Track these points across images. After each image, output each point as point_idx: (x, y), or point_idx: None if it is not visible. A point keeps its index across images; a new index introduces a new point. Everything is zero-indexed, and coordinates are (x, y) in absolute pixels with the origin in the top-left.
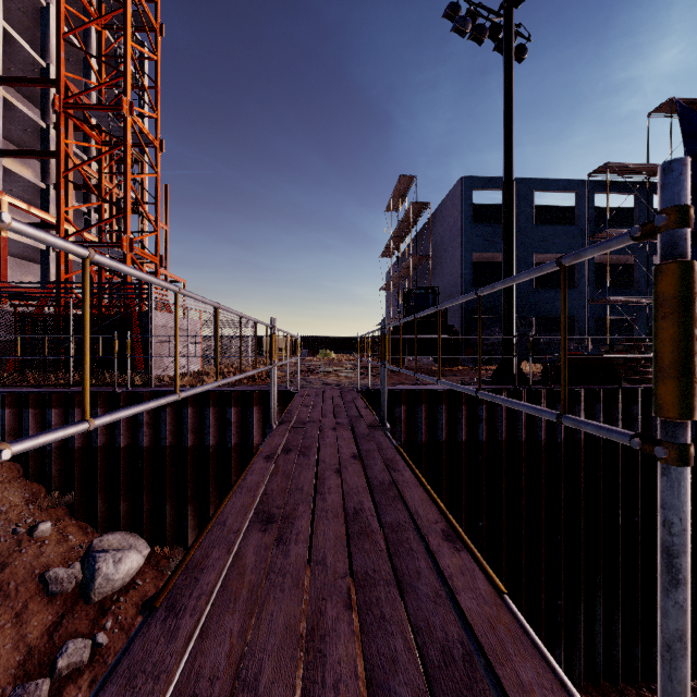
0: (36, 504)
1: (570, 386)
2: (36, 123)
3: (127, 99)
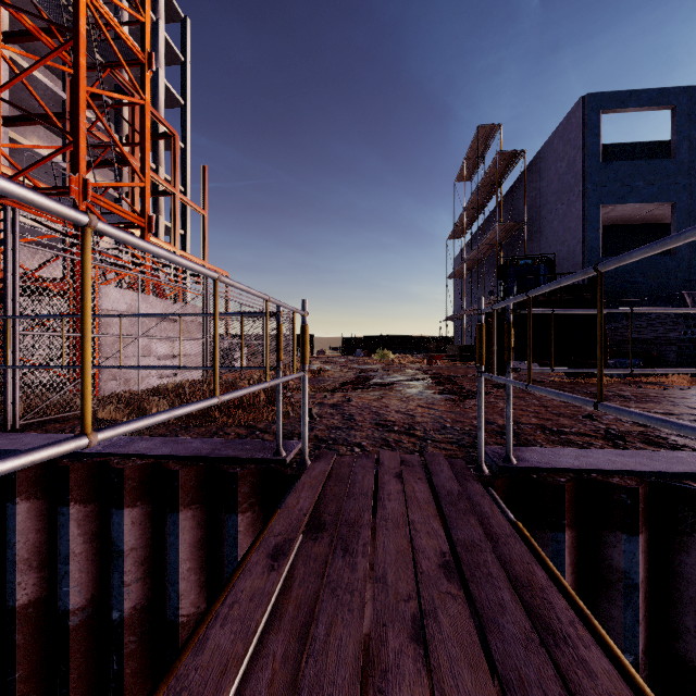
0: None
1: None
2: (56, 94)
3: None
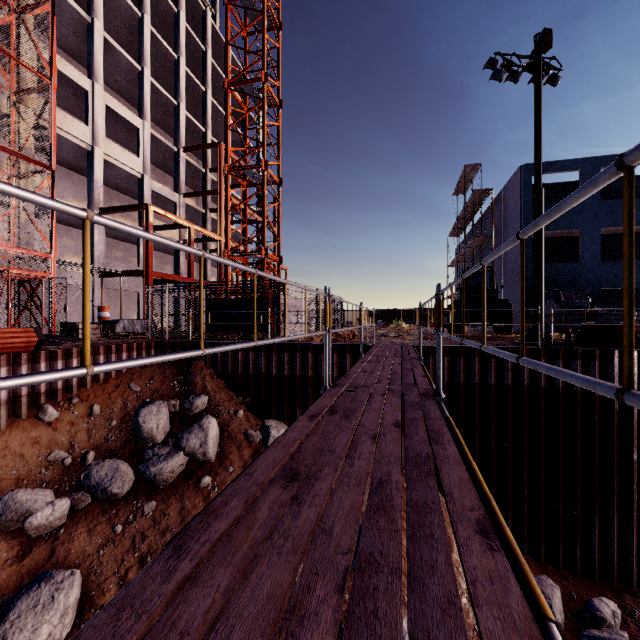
0: (234, 401)
1: (588, 347)
2: (200, 170)
3: (264, 160)
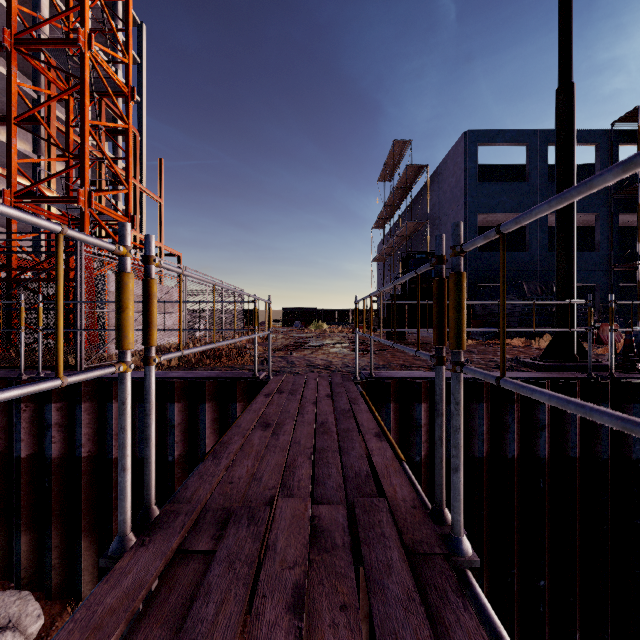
0: None
1: None
2: (27, 94)
3: (85, 31)
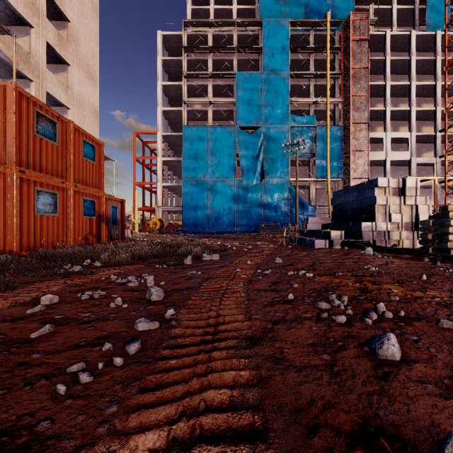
0: None
1: None
2: None
3: None
